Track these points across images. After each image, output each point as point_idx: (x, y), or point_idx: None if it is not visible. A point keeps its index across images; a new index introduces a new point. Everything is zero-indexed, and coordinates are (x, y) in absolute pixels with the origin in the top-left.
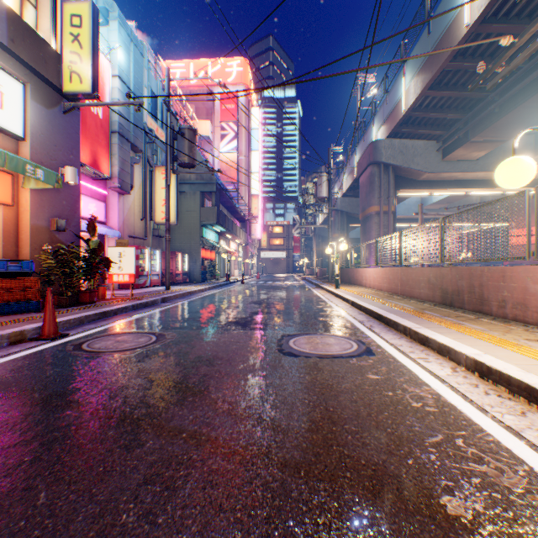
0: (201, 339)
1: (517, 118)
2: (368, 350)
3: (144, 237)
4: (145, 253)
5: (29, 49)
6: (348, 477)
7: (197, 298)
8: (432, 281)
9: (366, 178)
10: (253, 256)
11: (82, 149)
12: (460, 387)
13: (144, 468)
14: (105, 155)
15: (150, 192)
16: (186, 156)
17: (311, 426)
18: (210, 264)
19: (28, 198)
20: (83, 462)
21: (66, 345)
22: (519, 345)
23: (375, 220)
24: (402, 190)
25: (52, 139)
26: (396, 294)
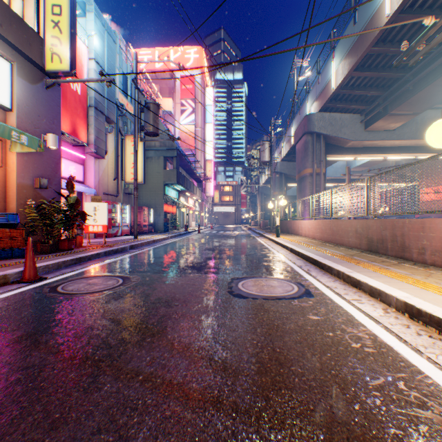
0: (161, 281)
1: (428, 94)
2: (308, 292)
3: (116, 194)
4: (116, 207)
5: (15, 32)
6: (298, 425)
7: (160, 246)
8: (359, 231)
9: (301, 145)
10: (207, 210)
11: (63, 120)
12: (393, 327)
13: (99, 415)
14: (83, 126)
15: (122, 156)
16: (151, 126)
17: (260, 368)
18: (172, 217)
19: (14, 160)
20: (41, 408)
21: (43, 287)
22: (441, 288)
23: (309, 180)
24: (331, 155)
25: (36, 110)
26: (327, 242)
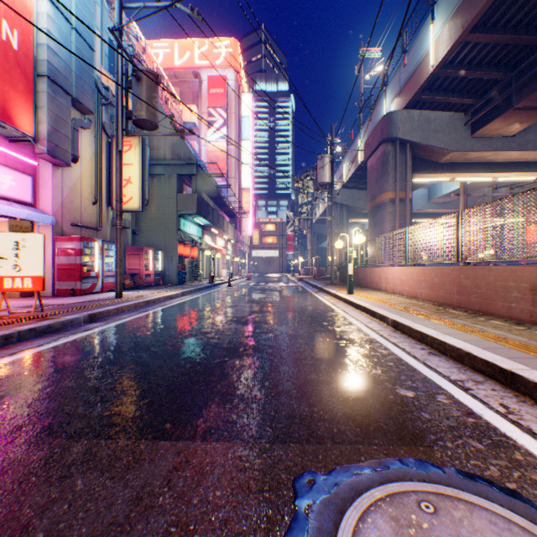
0: None
1: None
2: None
3: (97, 227)
4: (93, 247)
5: None
6: None
7: (153, 312)
8: None
9: (376, 160)
10: (244, 255)
11: None
12: None
13: None
14: (24, 105)
15: (108, 169)
16: (143, 110)
17: None
18: (192, 263)
19: None
20: None
21: None
22: None
23: (389, 209)
24: (420, 174)
25: None
26: (449, 306)
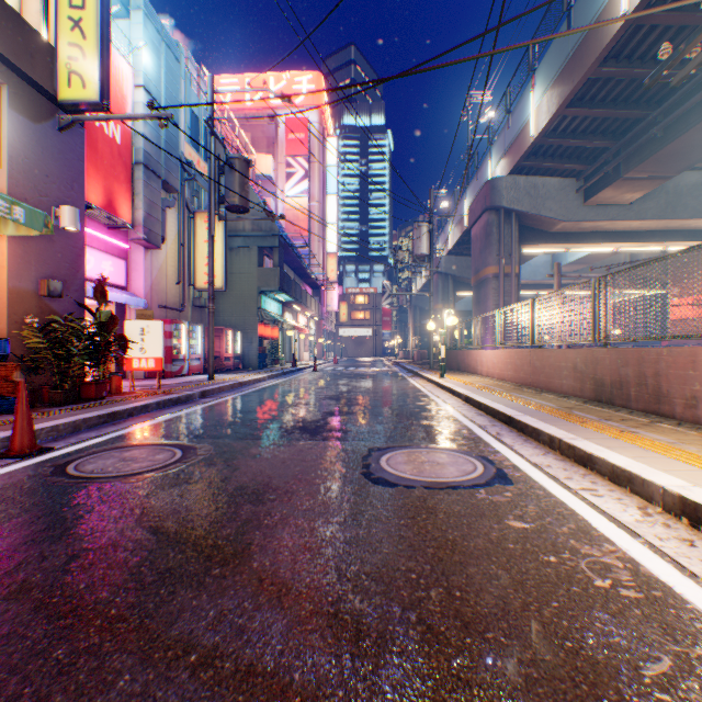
0: (248, 455)
1: (688, 145)
2: (501, 475)
3: (180, 308)
4: (180, 329)
5: (5, 35)
6: None
7: (250, 392)
8: (580, 368)
9: (480, 229)
10: (329, 334)
11: (92, 185)
12: (665, 545)
13: None
14: (125, 195)
15: (189, 246)
16: (236, 197)
17: (426, 635)
18: (271, 344)
19: (4, 250)
20: None
21: (44, 465)
22: None
23: (493, 285)
24: (529, 245)
25: (42, 166)
26: (526, 386)
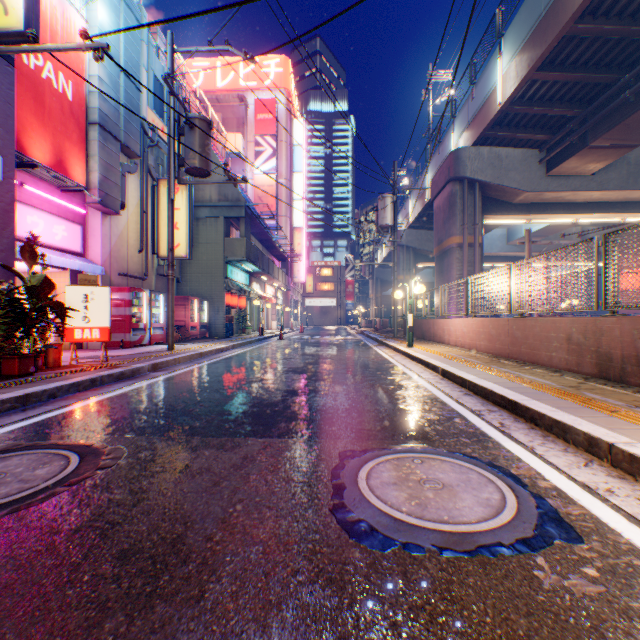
0: (170, 468)
1: None
2: (552, 516)
3: (143, 276)
4: (141, 298)
5: None
6: None
7: (209, 363)
8: (577, 339)
9: (443, 200)
10: (296, 304)
11: (37, 141)
12: None
13: None
14: (78, 155)
15: (153, 214)
16: (196, 158)
17: None
18: (239, 313)
19: None
20: None
21: None
22: None
23: (456, 255)
24: (491, 216)
25: None
26: (503, 357)
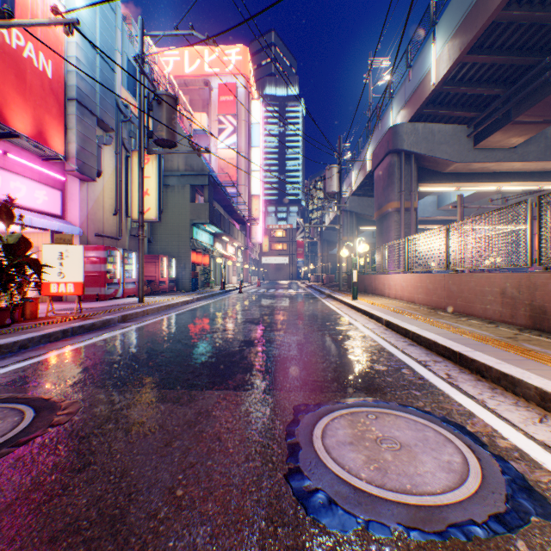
0: (123, 425)
1: None
2: (521, 484)
3: (117, 236)
4: (115, 256)
5: None
6: None
7: (175, 314)
8: (511, 293)
9: (383, 170)
10: (254, 262)
11: (19, 113)
12: None
13: None
14: (57, 128)
15: (127, 182)
16: (163, 131)
17: None
18: (204, 270)
19: None
20: None
21: None
22: None
23: (394, 218)
24: (425, 184)
25: None
26: (440, 309)
